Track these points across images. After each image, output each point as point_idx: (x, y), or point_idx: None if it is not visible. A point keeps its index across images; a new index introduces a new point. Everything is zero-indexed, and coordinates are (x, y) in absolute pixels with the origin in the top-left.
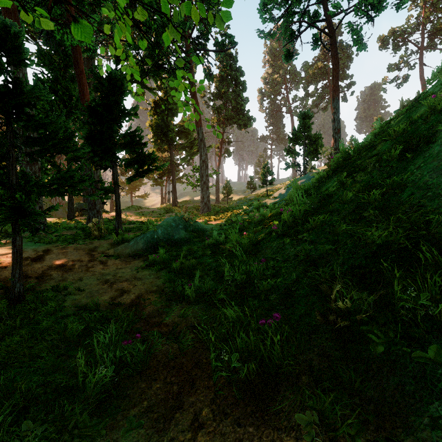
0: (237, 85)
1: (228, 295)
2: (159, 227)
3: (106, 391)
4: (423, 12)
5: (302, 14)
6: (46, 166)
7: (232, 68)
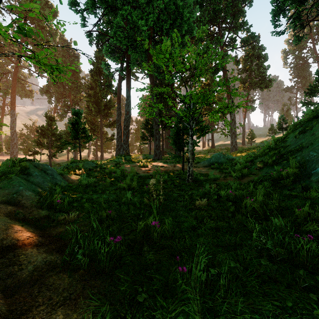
0: (259, 58)
1: None
2: (212, 157)
3: (213, 180)
4: None
5: (309, 9)
6: None
7: (255, 48)
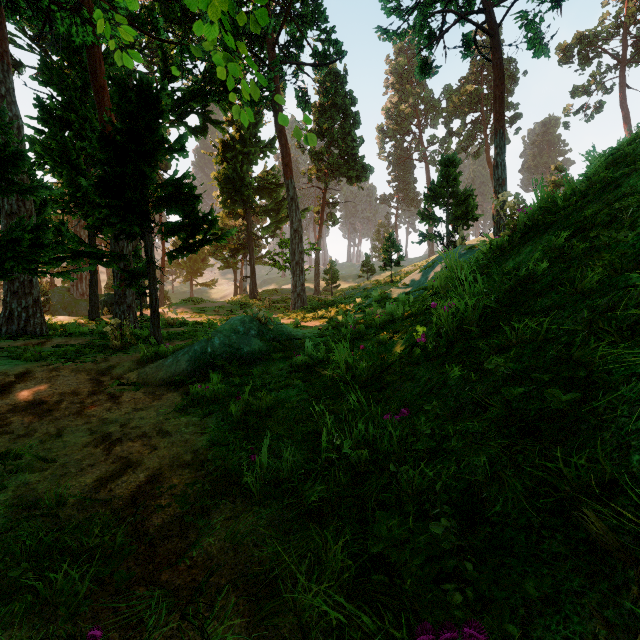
0: (346, 118)
1: (331, 492)
2: (216, 334)
3: None
4: (626, 7)
5: (447, 3)
6: (56, 238)
7: (339, 93)
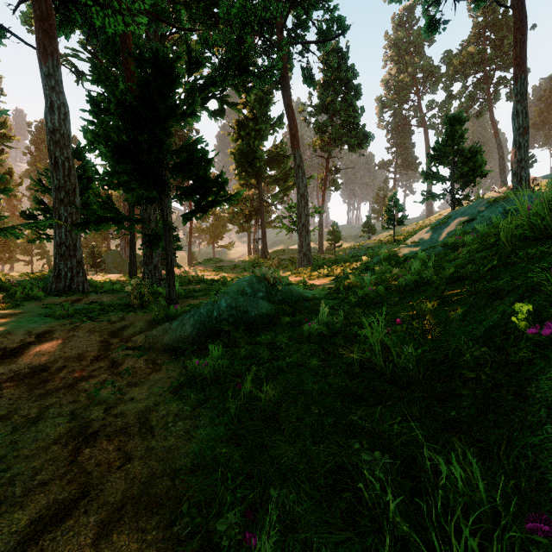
0: (348, 91)
1: None
2: (223, 295)
3: None
4: None
5: None
6: None
7: (341, 69)
